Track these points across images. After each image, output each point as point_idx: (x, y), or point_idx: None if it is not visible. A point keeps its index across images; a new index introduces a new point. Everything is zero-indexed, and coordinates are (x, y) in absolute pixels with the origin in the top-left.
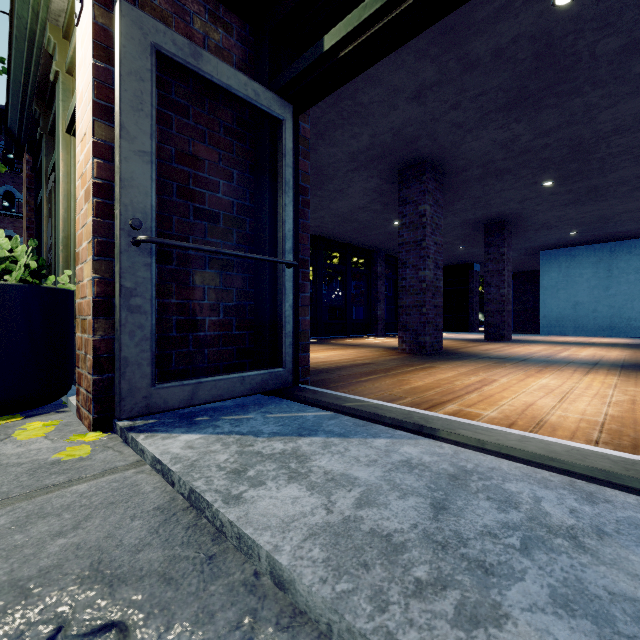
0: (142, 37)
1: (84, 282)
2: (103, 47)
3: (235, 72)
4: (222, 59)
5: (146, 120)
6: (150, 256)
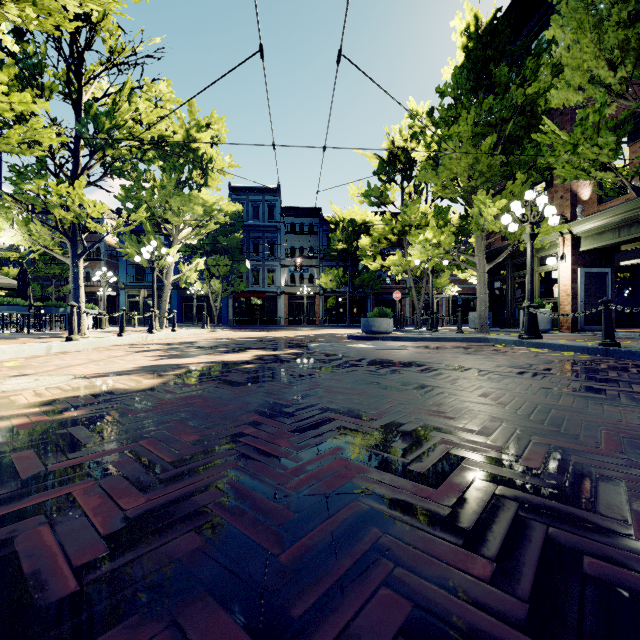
0: (582, 272)
1: (565, 309)
2: (572, 272)
3: (597, 269)
4: (591, 262)
5: (583, 284)
6: (583, 305)
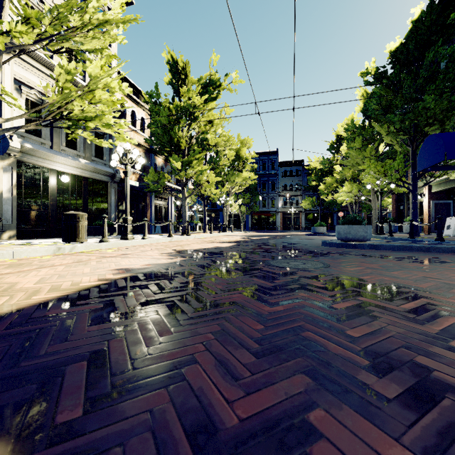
0: (433, 203)
1: (426, 222)
2: (428, 203)
3: (443, 201)
4: (441, 197)
5: (433, 209)
6: (434, 220)
